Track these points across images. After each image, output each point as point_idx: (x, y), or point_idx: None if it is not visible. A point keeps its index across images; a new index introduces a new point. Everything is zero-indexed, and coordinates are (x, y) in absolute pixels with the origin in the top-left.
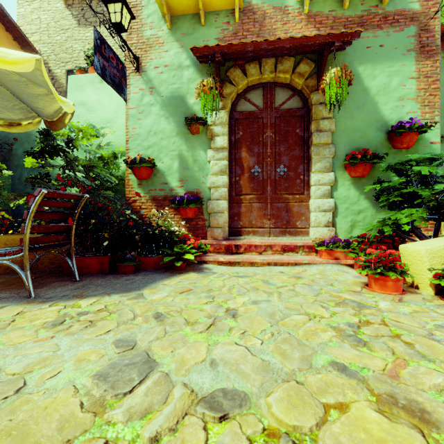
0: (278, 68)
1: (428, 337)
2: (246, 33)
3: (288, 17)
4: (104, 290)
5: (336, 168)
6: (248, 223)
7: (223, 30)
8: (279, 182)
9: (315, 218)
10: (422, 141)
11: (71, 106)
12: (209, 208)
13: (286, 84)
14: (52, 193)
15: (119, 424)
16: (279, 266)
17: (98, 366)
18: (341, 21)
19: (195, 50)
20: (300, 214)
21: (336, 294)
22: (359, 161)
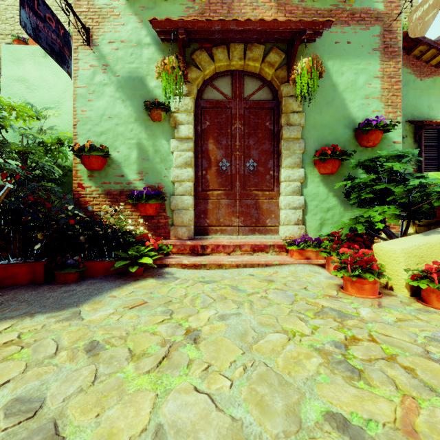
0: (247, 55)
1: (426, 356)
2: (213, 14)
3: (258, 2)
4: (28, 308)
5: (305, 165)
6: (215, 220)
7: (188, 8)
8: (248, 177)
9: (285, 216)
10: (386, 140)
11: None
12: (173, 204)
13: (256, 73)
14: None
15: None
16: (249, 268)
17: None
18: (311, 12)
19: (155, 22)
20: (269, 211)
21: (312, 301)
22: (328, 157)
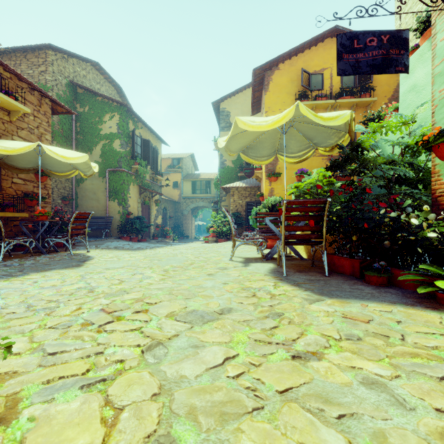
0: None
1: None
2: None
3: None
4: (316, 287)
5: None
6: None
7: None
8: None
9: None
10: None
11: (346, 116)
12: None
13: None
14: (293, 202)
15: (156, 322)
16: None
17: (201, 308)
18: None
19: None
20: None
21: None
22: None
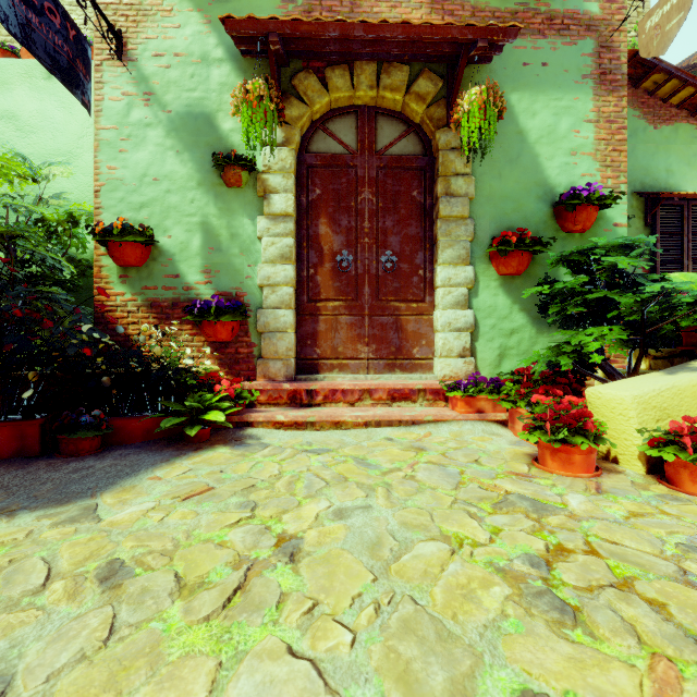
0: (383, 81)
1: (682, 580)
2: (327, 14)
3: None
4: (6, 501)
5: (476, 260)
6: (330, 350)
7: (286, 3)
8: (384, 279)
9: (443, 343)
10: (603, 222)
11: None
12: (260, 323)
13: (396, 112)
14: None
15: None
16: (386, 428)
17: None
18: (484, 15)
19: (230, 22)
20: (418, 335)
21: (489, 483)
22: (512, 248)
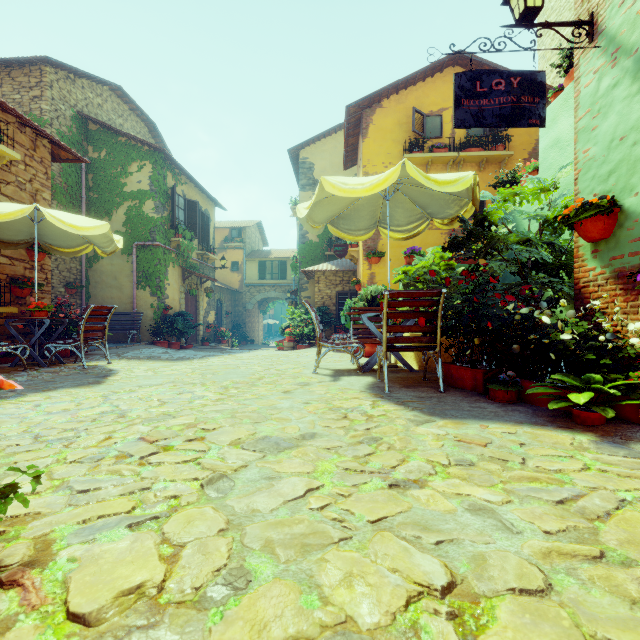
0: None
1: None
2: None
3: None
4: (426, 405)
5: None
6: None
7: None
8: None
9: None
10: None
11: (468, 179)
12: None
13: None
14: (397, 293)
15: (216, 451)
16: None
17: (276, 434)
18: None
19: None
20: None
21: None
22: None
